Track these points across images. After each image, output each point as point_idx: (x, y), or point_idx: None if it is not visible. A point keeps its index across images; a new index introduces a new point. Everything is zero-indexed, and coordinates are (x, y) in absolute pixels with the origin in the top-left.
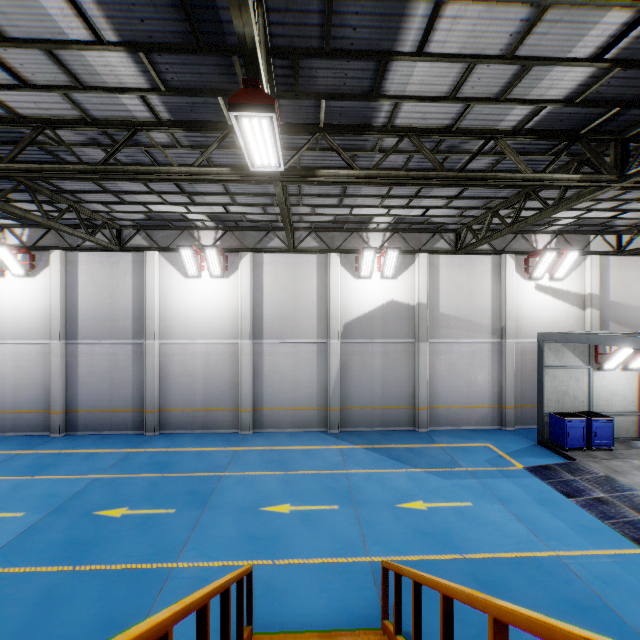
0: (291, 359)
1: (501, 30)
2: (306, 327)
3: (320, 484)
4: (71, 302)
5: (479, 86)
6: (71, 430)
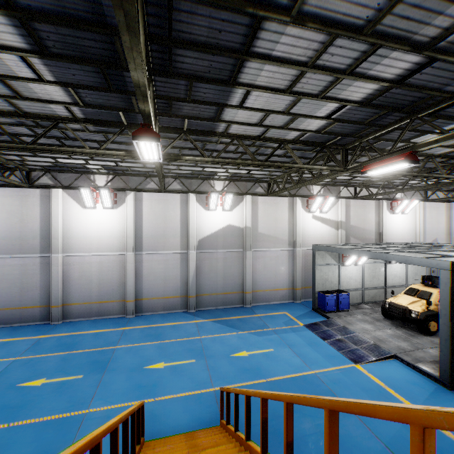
0: (162, 264)
1: (281, 102)
2: (173, 242)
3: (183, 347)
4: None
5: (273, 121)
6: None
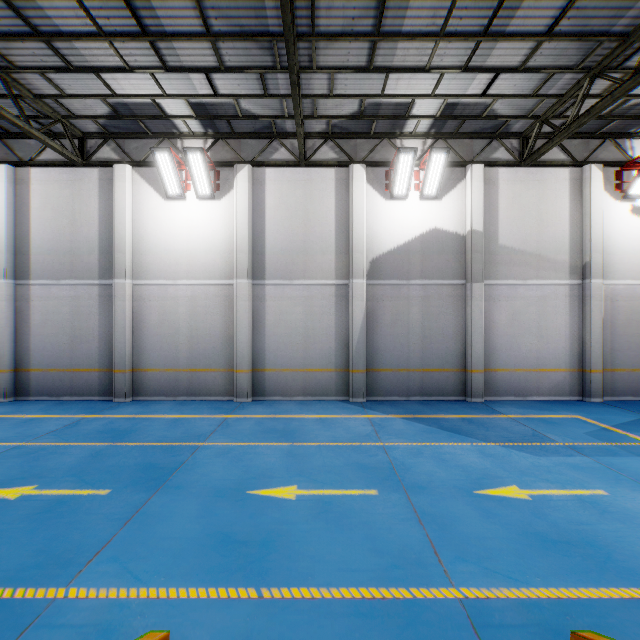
0: (301, 305)
1: None
2: (321, 264)
3: (344, 459)
4: (22, 232)
5: None
6: (22, 394)
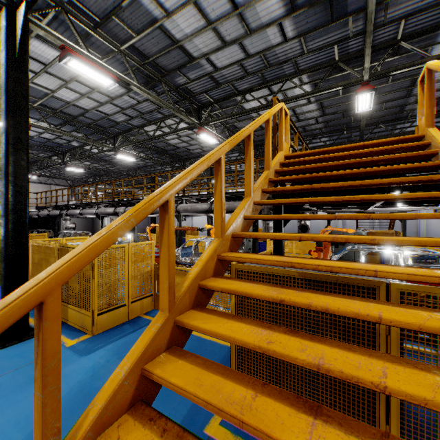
0: None
1: None
2: None
3: None
4: None
5: None
6: None
